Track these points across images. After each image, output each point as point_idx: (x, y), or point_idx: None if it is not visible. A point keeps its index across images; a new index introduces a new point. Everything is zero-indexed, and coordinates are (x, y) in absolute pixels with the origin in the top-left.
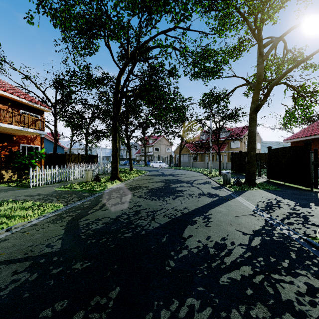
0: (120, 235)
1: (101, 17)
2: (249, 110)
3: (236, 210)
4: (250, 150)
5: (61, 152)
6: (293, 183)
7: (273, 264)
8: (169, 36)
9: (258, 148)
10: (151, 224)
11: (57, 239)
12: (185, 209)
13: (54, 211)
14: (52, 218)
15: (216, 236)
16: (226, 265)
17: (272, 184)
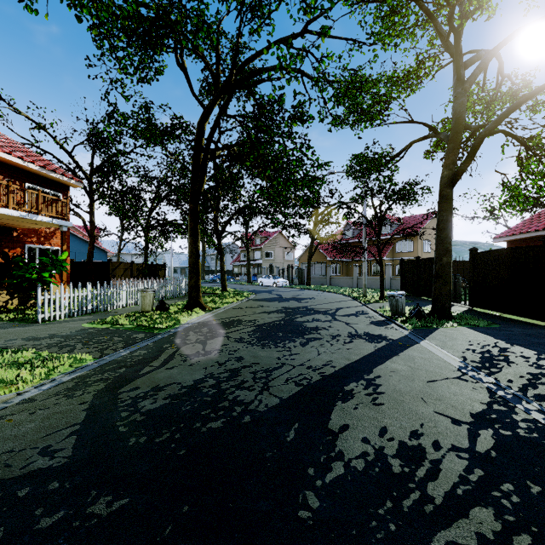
0: (200, 424)
1: (170, 12)
2: (440, 181)
3: (426, 368)
4: (442, 255)
5: (101, 260)
6: (520, 315)
7: (541, 502)
8: (293, 47)
9: None
10: (262, 399)
11: (68, 433)
12: (327, 366)
13: (74, 369)
14: (66, 384)
15: (399, 427)
16: (436, 506)
17: (480, 317)
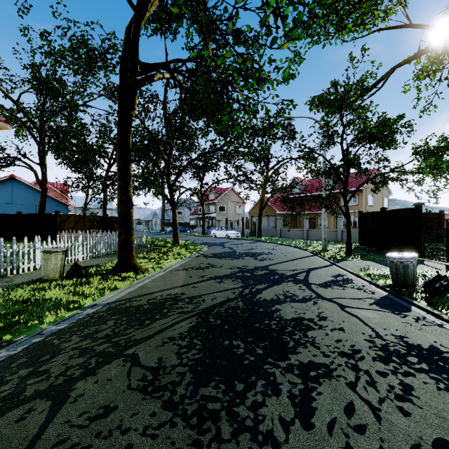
0: None
1: None
2: None
3: None
4: None
5: (62, 213)
6: None
7: None
8: None
9: (385, 206)
10: None
11: None
12: None
13: None
14: None
15: None
16: None
17: None
